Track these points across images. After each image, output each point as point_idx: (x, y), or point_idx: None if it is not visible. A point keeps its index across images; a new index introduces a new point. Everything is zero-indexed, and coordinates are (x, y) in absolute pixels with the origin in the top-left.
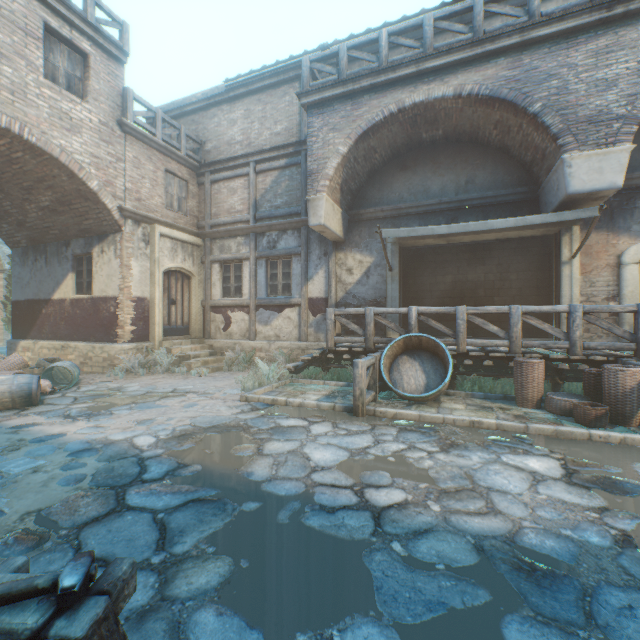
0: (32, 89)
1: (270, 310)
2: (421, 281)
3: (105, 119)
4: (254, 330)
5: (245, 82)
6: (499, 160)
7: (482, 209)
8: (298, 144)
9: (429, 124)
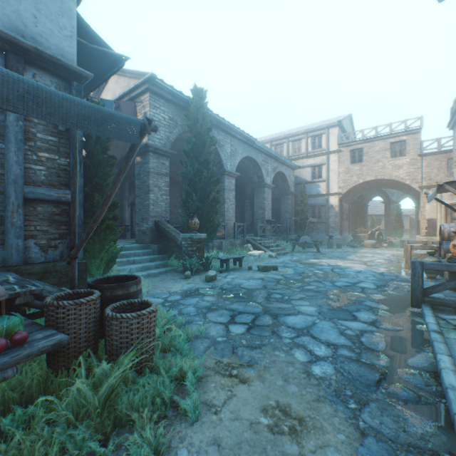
0: (386, 164)
1: None
2: None
3: (411, 157)
4: None
5: None
6: None
7: None
8: None
9: None
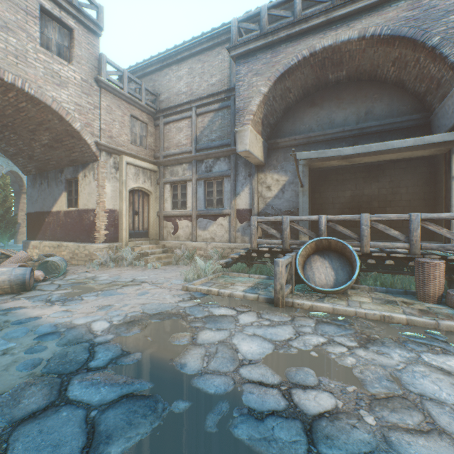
0: (31, 54)
1: (207, 219)
2: (325, 196)
3: (85, 77)
4: (195, 234)
5: (188, 47)
6: (394, 93)
7: (379, 135)
8: (228, 91)
9: (335, 66)
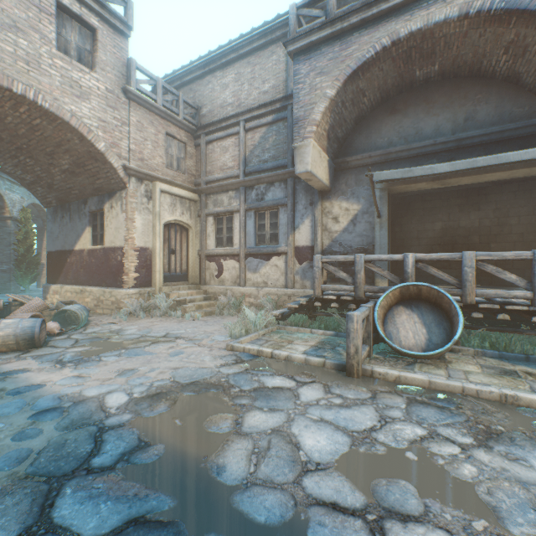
0: (45, 60)
1: (258, 258)
2: (408, 229)
3: (111, 87)
4: (244, 277)
5: (235, 47)
6: (505, 91)
7: (484, 147)
8: (284, 99)
9: (424, 58)
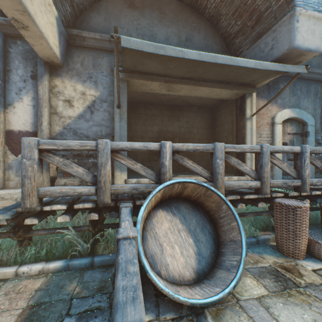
0: None
1: None
2: (135, 129)
3: None
4: None
5: None
6: (209, 29)
7: None
8: None
9: None
